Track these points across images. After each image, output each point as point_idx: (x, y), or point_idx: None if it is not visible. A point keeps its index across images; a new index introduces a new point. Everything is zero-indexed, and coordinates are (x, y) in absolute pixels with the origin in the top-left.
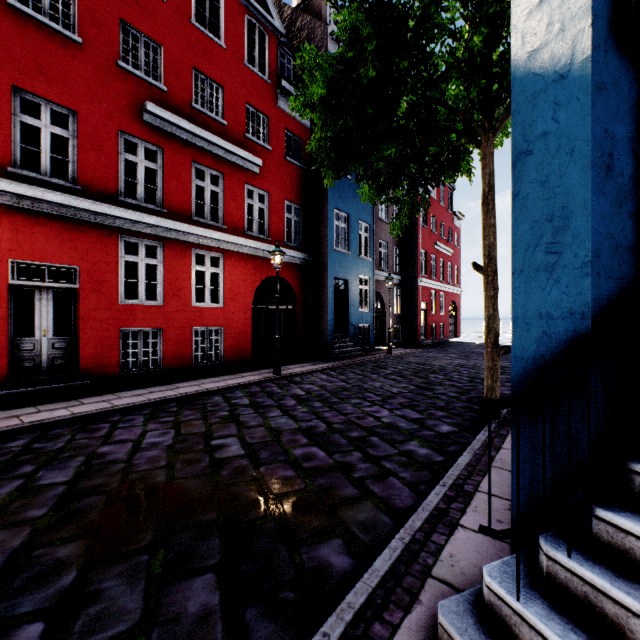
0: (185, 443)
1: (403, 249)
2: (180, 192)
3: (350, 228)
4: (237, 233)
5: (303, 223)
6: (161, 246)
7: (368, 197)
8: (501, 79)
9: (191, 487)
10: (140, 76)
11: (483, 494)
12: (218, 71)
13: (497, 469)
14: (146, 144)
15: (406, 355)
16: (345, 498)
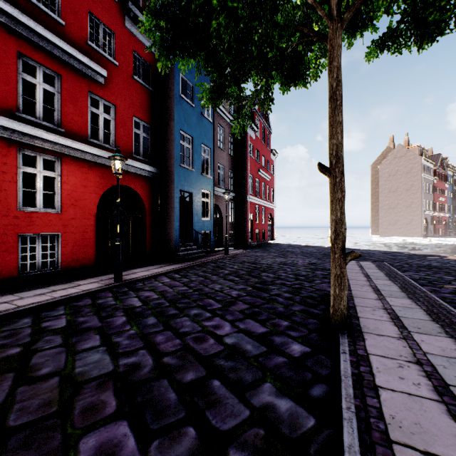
0: None
1: (236, 173)
2: None
3: (194, 149)
4: (78, 139)
5: (151, 140)
6: None
7: (209, 99)
8: None
9: None
10: None
11: None
12: None
13: (405, 451)
14: None
15: (239, 255)
16: None
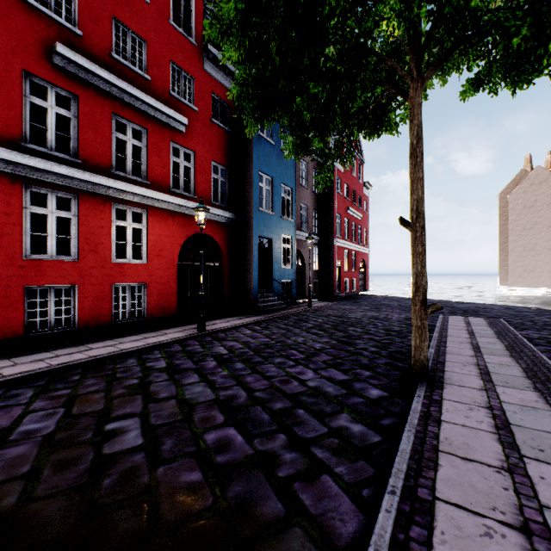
0: (70, 430)
1: (321, 213)
2: (98, 143)
3: (274, 190)
4: (162, 190)
5: (229, 184)
6: (75, 199)
7: (292, 152)
8: (436, 17)
9: (48, 516)
10: (49, 15)
11: (444, 505)
12: (141, 25)
13: (447, 456)
14: (57, 89)
15: (324, 308)
16: (266, 522)
